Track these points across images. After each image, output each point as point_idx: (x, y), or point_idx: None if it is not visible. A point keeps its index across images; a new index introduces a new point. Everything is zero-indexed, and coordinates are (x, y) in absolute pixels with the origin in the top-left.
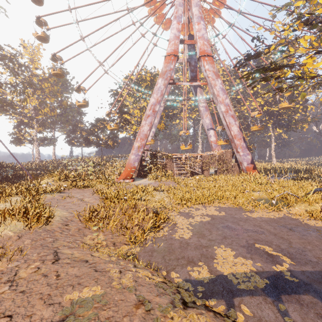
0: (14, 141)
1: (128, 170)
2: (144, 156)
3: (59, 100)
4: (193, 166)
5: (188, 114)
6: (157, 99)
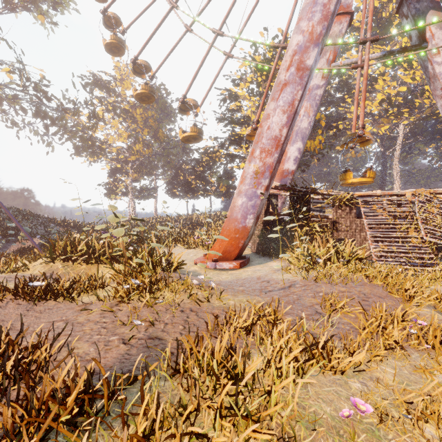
0: (107, 194)
1: (227, 237)
2: (276, 205)
3: (155, 131)
4: (441, 229)
5: (371, 126)
6: (311, 32)
